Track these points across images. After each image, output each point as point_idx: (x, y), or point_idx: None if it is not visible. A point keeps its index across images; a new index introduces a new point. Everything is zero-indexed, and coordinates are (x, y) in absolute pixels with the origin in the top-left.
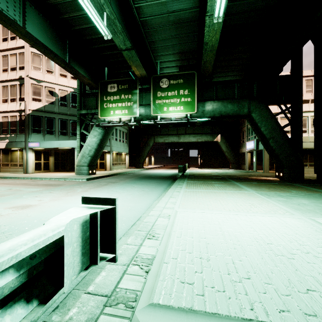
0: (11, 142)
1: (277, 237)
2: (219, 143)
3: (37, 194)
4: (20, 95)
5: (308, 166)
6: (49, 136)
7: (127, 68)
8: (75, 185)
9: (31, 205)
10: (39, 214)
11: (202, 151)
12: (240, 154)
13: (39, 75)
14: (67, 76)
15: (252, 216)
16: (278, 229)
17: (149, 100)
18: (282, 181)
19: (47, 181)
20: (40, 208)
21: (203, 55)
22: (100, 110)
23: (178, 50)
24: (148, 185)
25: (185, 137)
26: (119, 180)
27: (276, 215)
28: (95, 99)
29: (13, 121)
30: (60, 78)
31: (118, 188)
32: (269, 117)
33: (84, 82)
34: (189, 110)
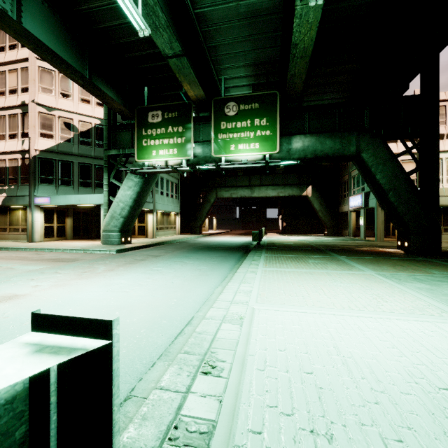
0: (10, 197)
1: None
2: (310, 198)
3: (34, 276)
4: (23, 129)
5: (442, 231)
6: (65, 188)
7: (176, 89)
8: (97, 261)
9: (18, 294)
10: (24, 312)
11: (285, 209)
12: (340, 214)
13: (51, 100)
14: (91, 102)
15: (385, 319)
16: (444, 350)
17: (208, 134)
18: (409, 255)
19: (58, 254)
20: (29, 301)
21: (290, 64)
22: (138, 150)
23: (252, 60)
24: (206, 261)
25: (261, 190)
26: (164, 253)
27: (428, 318)
28: (131, 134)
29: (13, 166)
30: (81, 105)
31: (161, 265)
32: (388, 159)
33: (113, 108)
34: (269, 149)
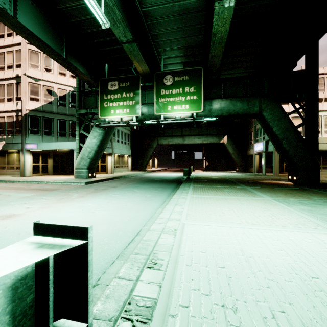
0: (8, 144)
1: (322, 265)
2: (225, 144)
3: (26, 201)
4: (17, 95)
5: (322, 169)
6: (47, 137)
7: (128, 65)
8: (71, 190)
9: (15, 214)
10: (20, 226)
11: (207, 153)
12: (248, 156)
13: (37, 73)
14: (66, 75)
15: (277, 231)
16: (317, 252)
17: (152, 98)
18: (297, 186)
19: (43, 185)
20: (24, 218)
21: (211, 48)
22: (100, 110)
23: (183, 45)
24: (150, 190)
25: (190, 139)
26: (120, 184)
27: (307, 230)
28: (95, 98)
29: (10, 122)
30: (59, 77)
31: (118, 193)
32: (282, 116)
33: (83, 79)
34: (195, 109)
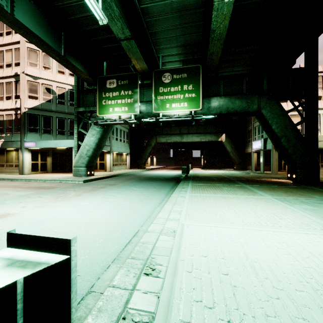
0: (7, 142)
1: None
2: (224, 142)
3: (23, 200)
4: (16, 93)
5: (320, 167)
6: (46, 135)
7: (127, 63)
8: (69, 188)
9: (10, 213)
10: (13, 226)
11: (206, 151)
12: (246, 154)
13: (36, 72)
14: (65, 73)
15: (281, 232)
16: None
17: (150, 96)
18: (296, 184)
19: (41, 183)
20: (18, 218)
21: (209, 45)
22: (99, 108)
23: (182, 42)
24: (149, 188)
25: (188, 137)
26: (118, 182)
27: (313, 232)
28: (94, 96)
29: (9, 120)
30: (58, 75)
31: (116, 191)
32: (281, 114)
33: (81, 77)
34: (194, 107)
